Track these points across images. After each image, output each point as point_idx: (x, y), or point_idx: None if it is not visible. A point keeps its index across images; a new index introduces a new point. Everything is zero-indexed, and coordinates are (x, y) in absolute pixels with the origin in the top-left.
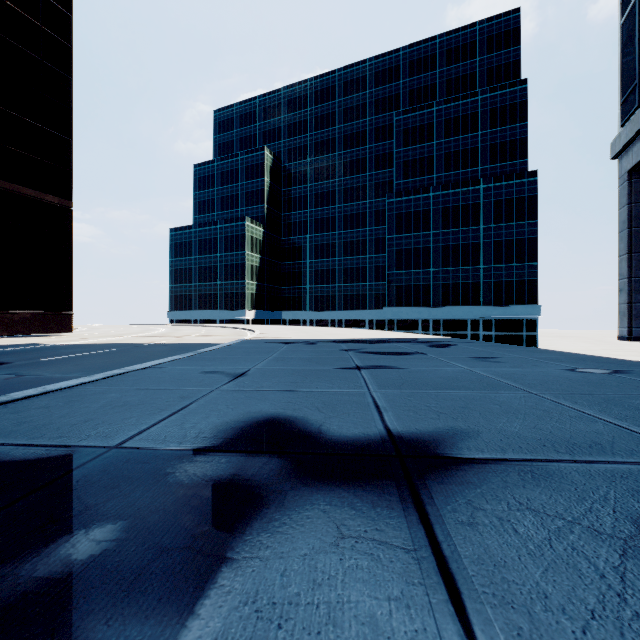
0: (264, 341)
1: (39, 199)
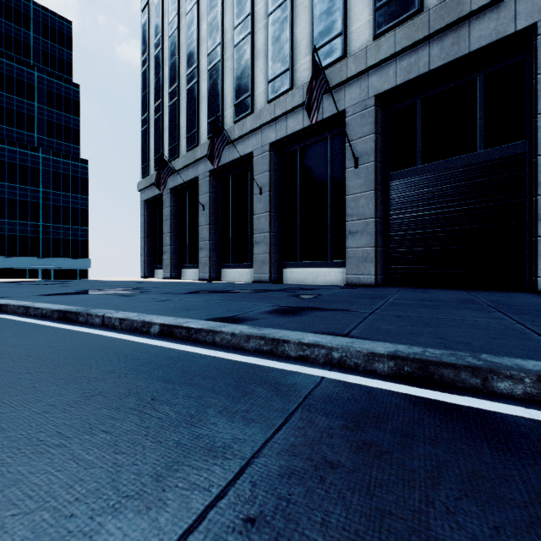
0: None
1: None
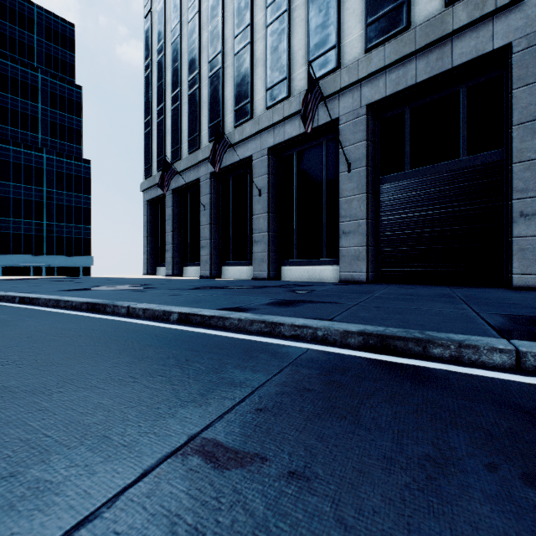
0: None
1: None
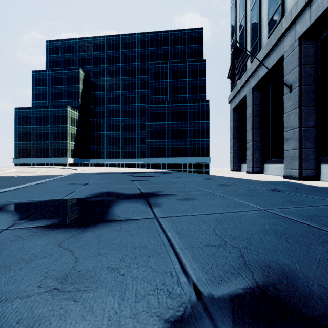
0: (86, 173)
1: None
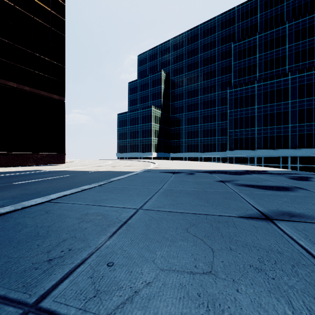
0: (159, 171)
1: (49, 97)
